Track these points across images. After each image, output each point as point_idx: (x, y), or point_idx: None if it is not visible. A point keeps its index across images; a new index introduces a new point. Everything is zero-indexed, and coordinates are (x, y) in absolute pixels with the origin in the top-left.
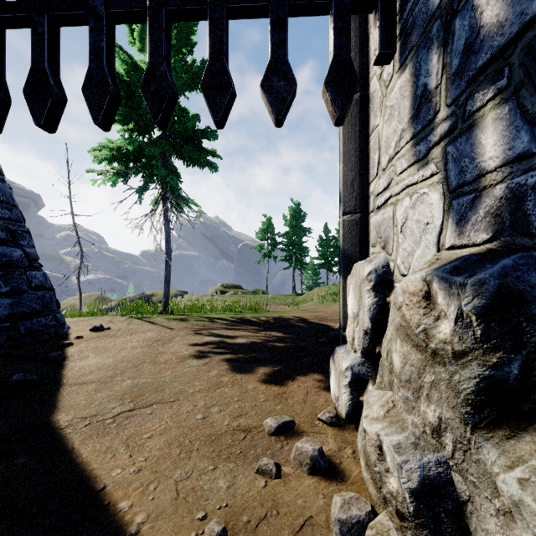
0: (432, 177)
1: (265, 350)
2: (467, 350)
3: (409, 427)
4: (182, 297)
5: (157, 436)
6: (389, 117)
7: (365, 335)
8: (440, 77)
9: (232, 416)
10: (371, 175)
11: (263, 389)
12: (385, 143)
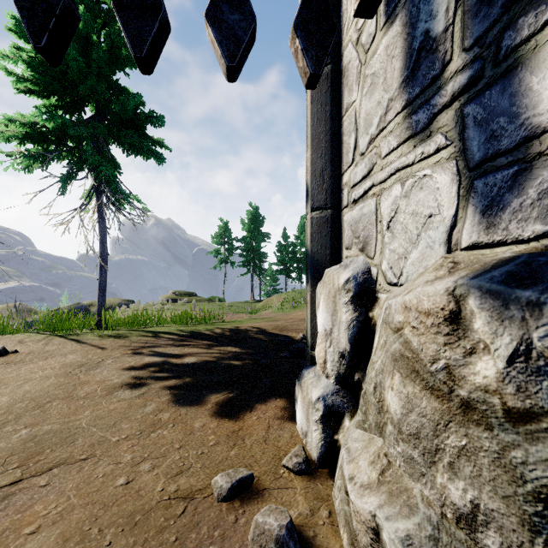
0: (438, 152)
1: (218, 371)
2: (537, 410)
3: (419, 507)
4: (128, 307)
5: (48, 528)
6: (369, 88)
7: (341, 358)
8: (453, 14)
9: (169, 475)
10: (345, 163)
11: (214, 427)
12: (365, 121)
